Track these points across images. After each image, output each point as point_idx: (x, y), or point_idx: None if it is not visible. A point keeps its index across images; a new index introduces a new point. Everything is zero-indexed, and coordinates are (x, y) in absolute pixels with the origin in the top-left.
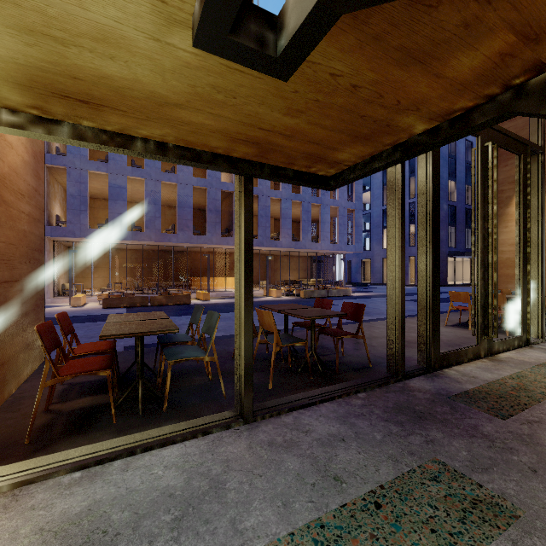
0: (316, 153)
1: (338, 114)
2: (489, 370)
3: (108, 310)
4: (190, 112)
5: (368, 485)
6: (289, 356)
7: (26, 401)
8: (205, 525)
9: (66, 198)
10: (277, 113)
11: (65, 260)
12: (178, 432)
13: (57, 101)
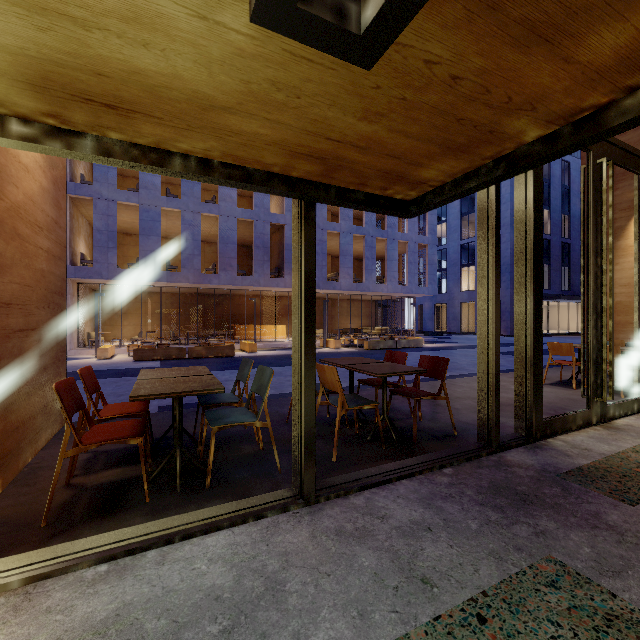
0: (396, 171)
1: (428, 118)
2: (605, 441)
3: (140, 364)
4: (242, 118)
5: (466, 591)
6: (356, 420)
7: (43, 472)
8: None
9: (91, 233)
10: (351, 118)
11: (90, 305)
12: (225, 516)
13: (78, 106)
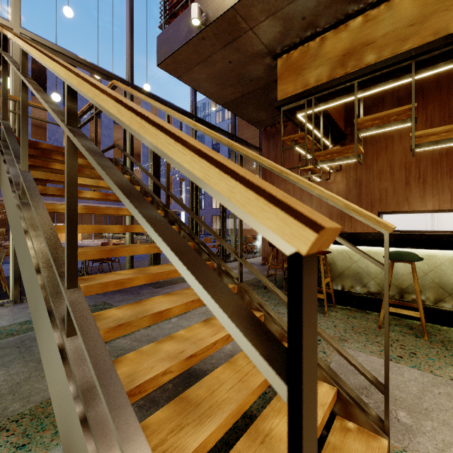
0: None
1: None
2: None
3: None
4: None
5: None
6: None
7: None
8: None
9: None
10: None
11: None
12: None
13: None
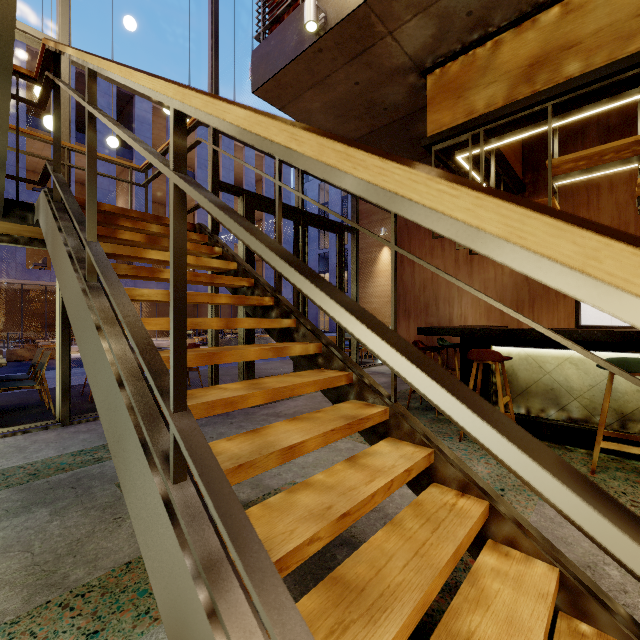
0: None
1: None
2: None
3: None
4: None
5: None
6: None
7: None
8: (5, 459)
9: None
10: None
11: None
12: None
13: None
